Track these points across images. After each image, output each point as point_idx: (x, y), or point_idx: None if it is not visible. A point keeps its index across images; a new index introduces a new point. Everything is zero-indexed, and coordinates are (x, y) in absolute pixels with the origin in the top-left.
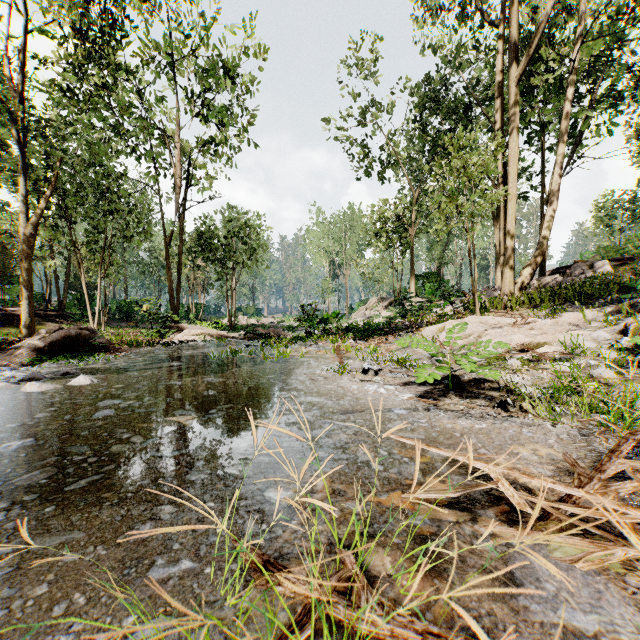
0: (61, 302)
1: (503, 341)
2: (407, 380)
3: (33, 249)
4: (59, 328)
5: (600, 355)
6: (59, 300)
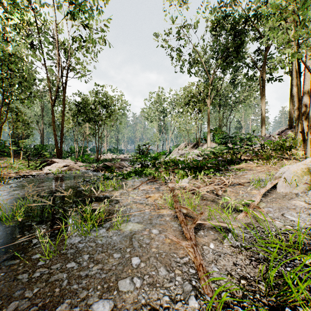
0: None
1: None
2: None
3: None
4: None
5: None
6: None
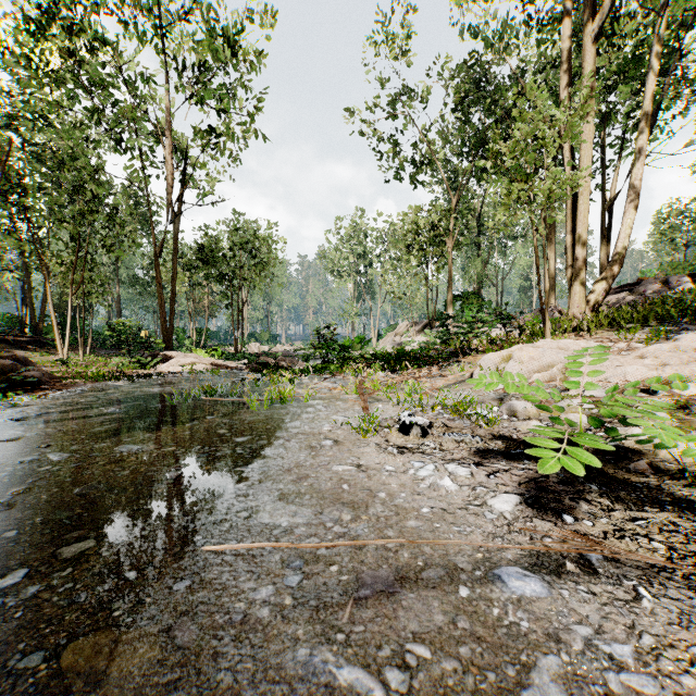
0: (37, 326)
1: (612, 375)
2: (483, 448)
3: None
4: None
5: None
6: (35, 324)
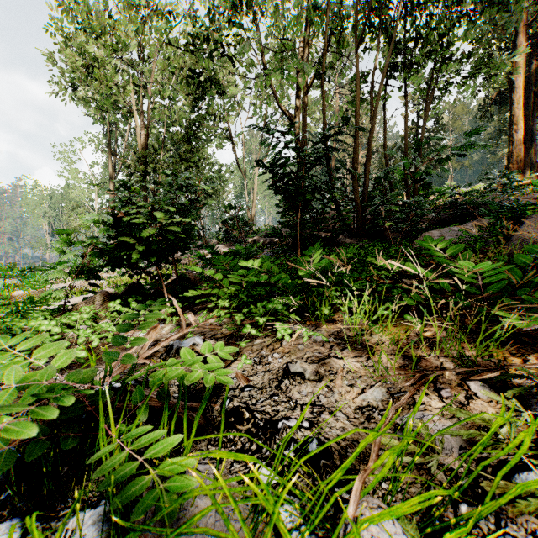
0: None
1: None
2: None
3: None
4: None
5: None
6: None
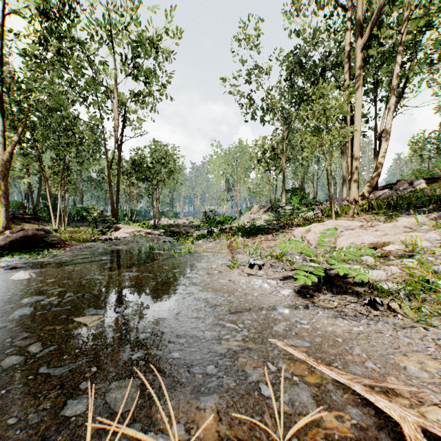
0: (35, 208)
1: (356, 240)
2: (285, 274)
3: (9, 170)
4: (21, 229)
5: (435, 253)
6: (33, 207)
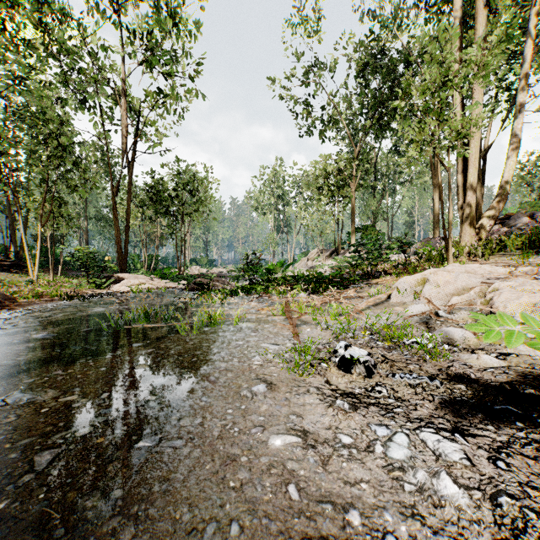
0: (18, 253)
1: (539, 300)
2: (448, 398)
3: None
4: None
5: None
6: (16, 251)
